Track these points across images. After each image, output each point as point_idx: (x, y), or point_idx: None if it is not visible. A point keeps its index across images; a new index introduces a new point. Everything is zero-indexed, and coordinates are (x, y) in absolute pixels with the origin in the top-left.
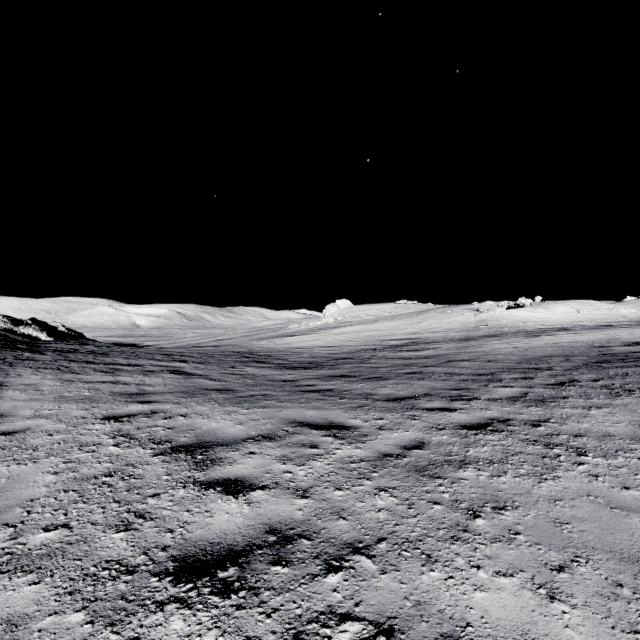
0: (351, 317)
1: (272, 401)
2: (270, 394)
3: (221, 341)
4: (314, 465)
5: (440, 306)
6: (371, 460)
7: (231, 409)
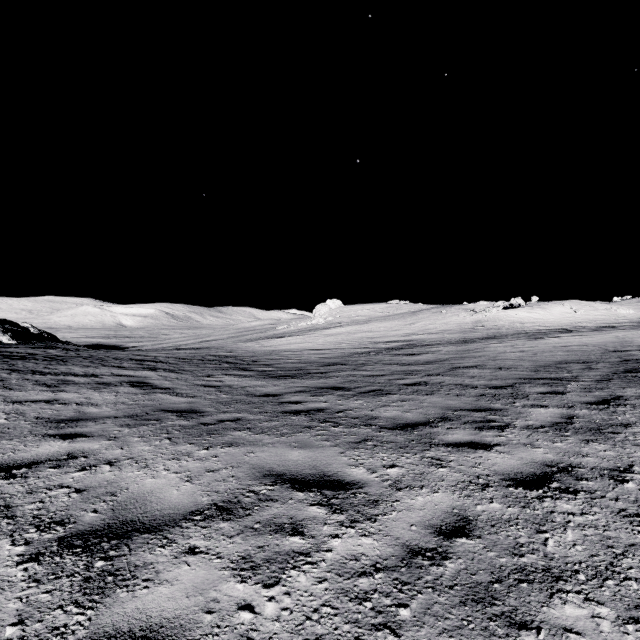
0: (342, 317)
1: (244, 432)
2: (244, 418)
3: (207, 342)
4: (294, 584)
5: (433, 306)
6: (392, 567)
7: (184, 449)
